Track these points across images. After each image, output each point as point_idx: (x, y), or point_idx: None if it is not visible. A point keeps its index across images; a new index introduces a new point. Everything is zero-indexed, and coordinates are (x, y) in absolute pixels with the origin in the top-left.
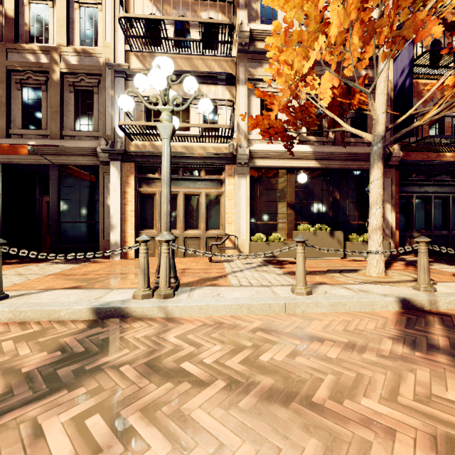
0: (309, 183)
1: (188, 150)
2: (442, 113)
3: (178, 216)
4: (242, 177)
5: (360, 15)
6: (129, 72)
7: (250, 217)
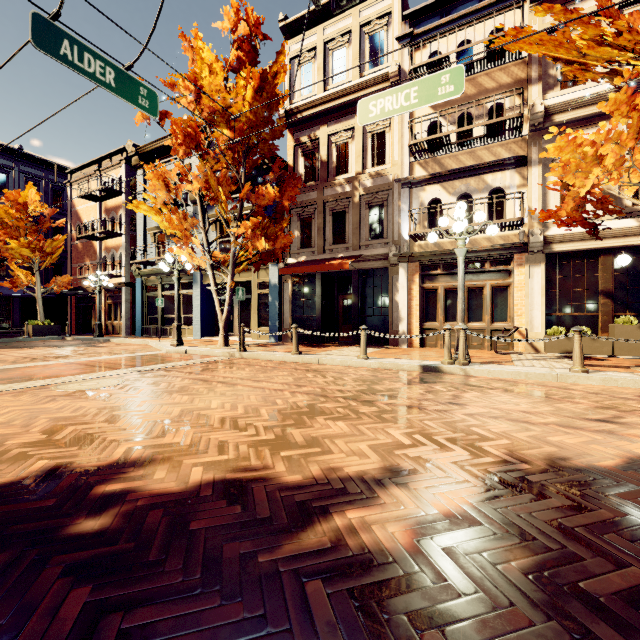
0: (637, 264)
1: (471, 243)
2: None
3: None
4: (535, 265)
5: None
6: (413, 181)
7: (546, 309)
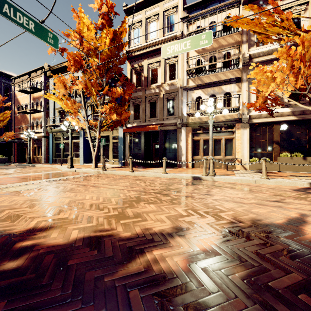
0: (290, 129)
1: (215, 118)
2: None
3: None
4: (245, 129)
5: (292, 70)
6: (188, 88)
7: (250, 149)
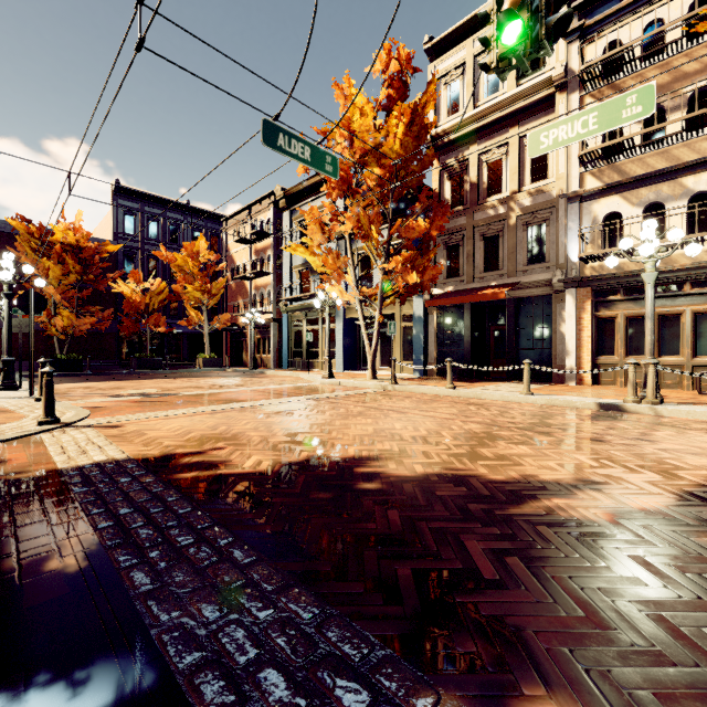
0: None
1: (663, 261)
2: None
3: None
4: None
5: None
6: (583, 194)
7: None
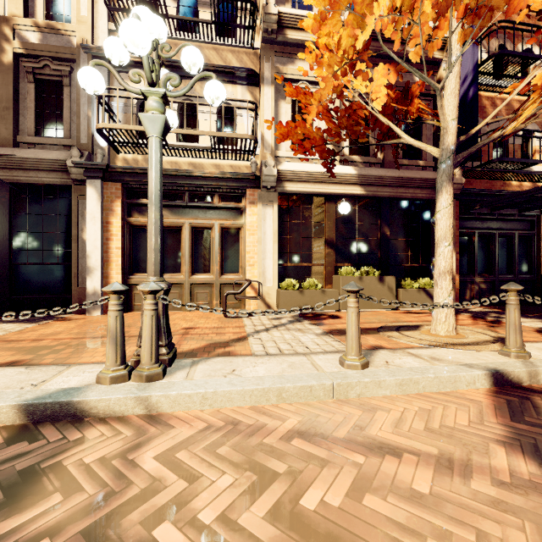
0: (353, 215)
1: (197, 168)
2: (530, 121)
3: (182, 256)
4: (268, 205)
5: None
6: None
7: (278, 258)
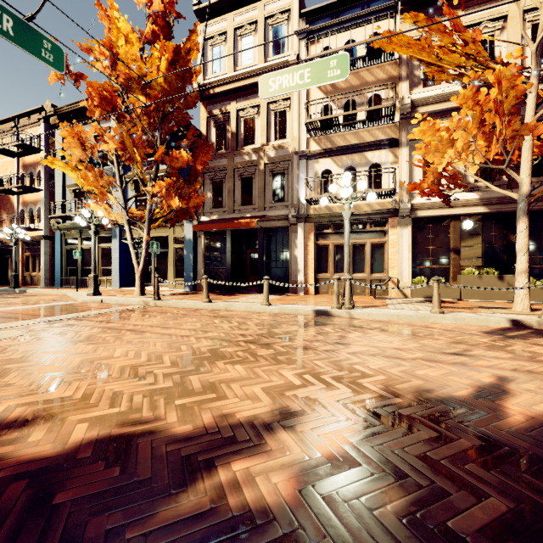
0: (477, 228)
1: (355, 208)
2: None
3: None
4: (404, 227)
5: (482, 128)
6: (309, 154)
7: (412, 262)
